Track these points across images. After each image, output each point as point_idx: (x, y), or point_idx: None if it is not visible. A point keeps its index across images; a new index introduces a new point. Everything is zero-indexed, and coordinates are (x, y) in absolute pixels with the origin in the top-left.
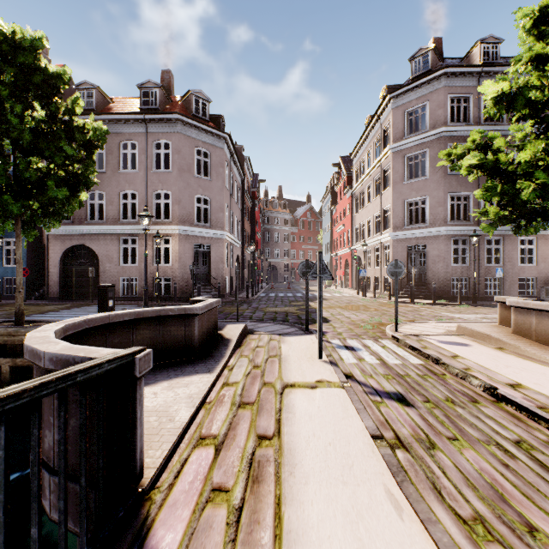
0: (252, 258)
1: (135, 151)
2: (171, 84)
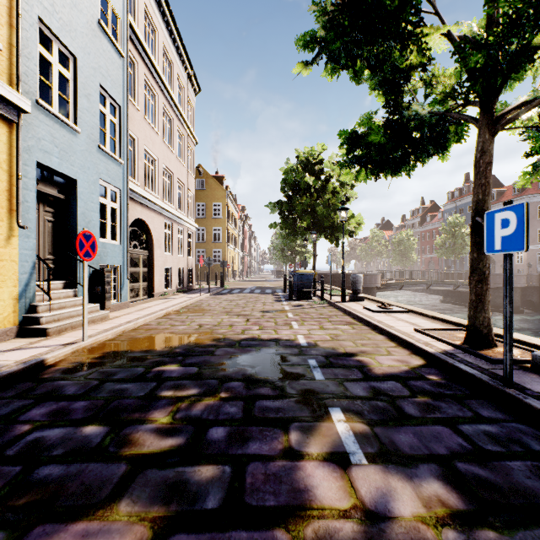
0: None
1: None
2: None
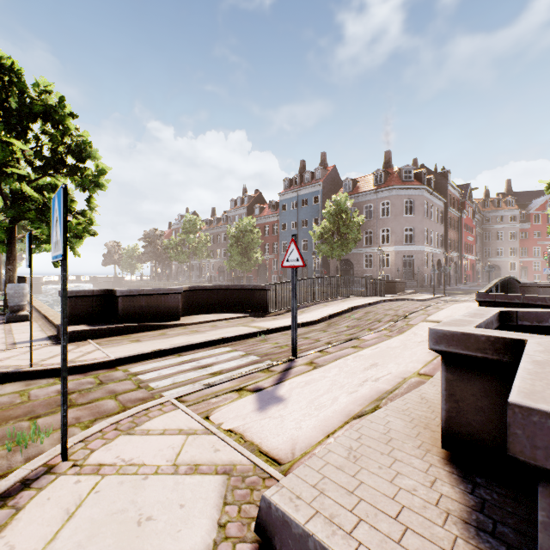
0: (444, 262)
1: (370, 209)
2: (390, 158)
